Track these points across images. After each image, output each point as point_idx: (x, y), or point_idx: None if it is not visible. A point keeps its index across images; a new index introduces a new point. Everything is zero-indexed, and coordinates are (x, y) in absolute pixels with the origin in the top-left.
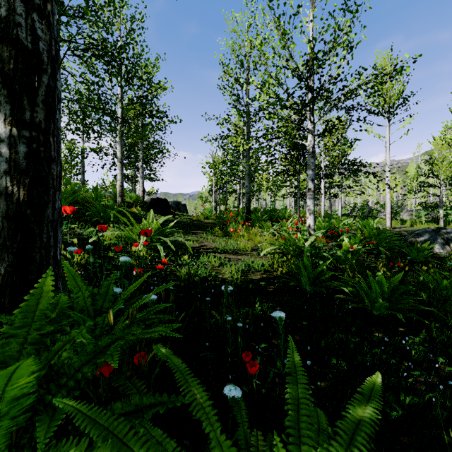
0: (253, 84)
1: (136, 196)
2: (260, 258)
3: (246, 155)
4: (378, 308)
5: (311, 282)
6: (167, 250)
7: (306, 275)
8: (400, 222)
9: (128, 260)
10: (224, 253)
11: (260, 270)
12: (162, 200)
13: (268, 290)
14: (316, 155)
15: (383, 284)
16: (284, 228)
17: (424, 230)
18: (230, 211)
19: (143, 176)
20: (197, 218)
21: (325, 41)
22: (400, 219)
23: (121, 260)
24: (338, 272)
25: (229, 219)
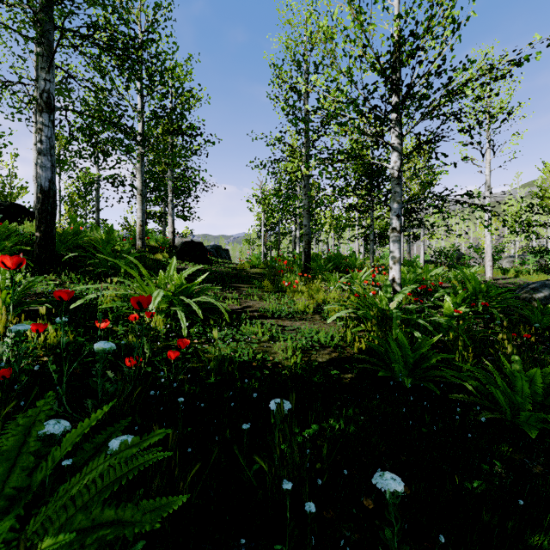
0: (316, 84)
1: (163, 239)
2: (327, 326)
3: (304, 184)
4: (526, 419)
5: (408, 370)
6: (193, 317)
7: (401, 358)
8: (501, 272)
9: (110, 348)
10: (275, 317)
11: (328, 345)
12: (197, 244)
13: (344, 385)
14: (402, 181)
15: (536, 381)
16: (357, 281)
17: (542, 283)
18: (284, 257)
19: (172, 214)
20: (241, 267)
21: (417, 20)
22: (498, 267)
23: (98, 349)
24: (450, 355)
25: (282, 268)
